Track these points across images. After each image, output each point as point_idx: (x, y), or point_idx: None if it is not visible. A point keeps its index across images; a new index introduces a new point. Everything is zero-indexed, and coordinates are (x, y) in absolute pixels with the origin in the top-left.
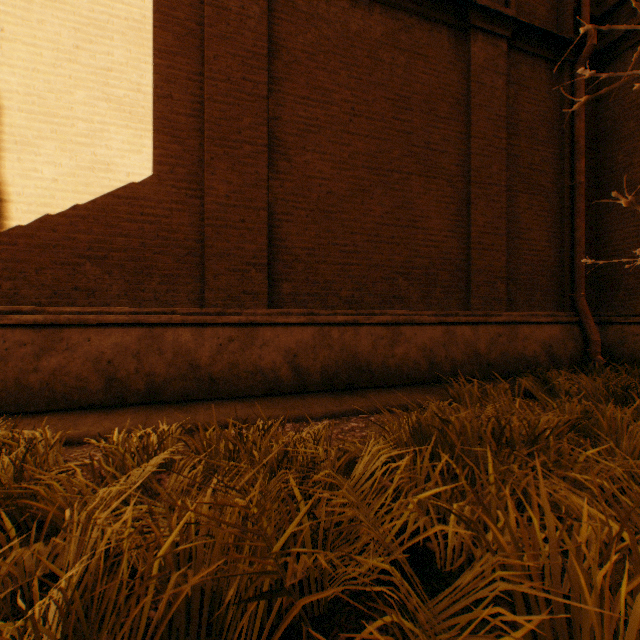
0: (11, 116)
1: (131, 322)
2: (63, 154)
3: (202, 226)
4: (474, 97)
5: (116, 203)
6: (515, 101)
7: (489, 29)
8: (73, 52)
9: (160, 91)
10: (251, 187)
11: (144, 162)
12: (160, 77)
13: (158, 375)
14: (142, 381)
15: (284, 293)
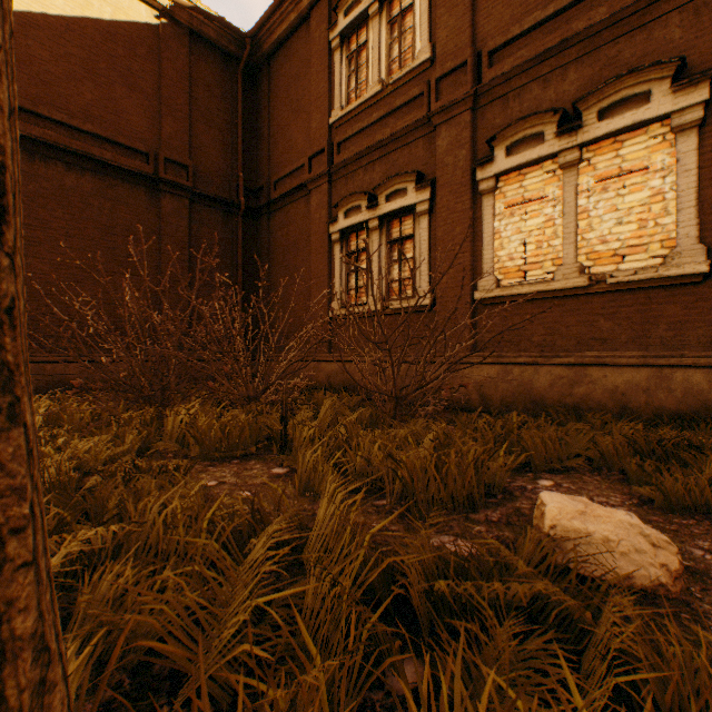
0: None
1: None
2: None
3: None
4: (165, 230)
5: None
6: (199, 232)
7: (175, 192)
8: None
9: None
10: None
11: None
12: None
13: None
14: None
15: None
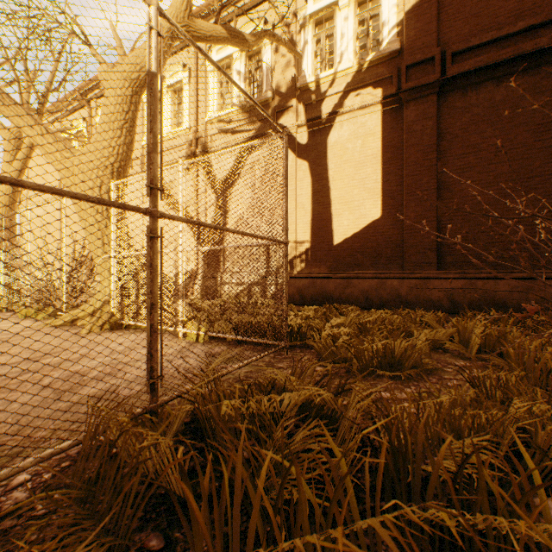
0: (335, 206)
1: (373, 277)
2: (350, 215)
3: (402, 233)
4: None
5: (367, 230)
6: None
7: None
8: (353, 176)
9: (384, 179)
10: (427, 211)
11: (378, 211)
12: (384, 173)
13: (383, 298)
14: (377, 300)
15: (447, 262)
